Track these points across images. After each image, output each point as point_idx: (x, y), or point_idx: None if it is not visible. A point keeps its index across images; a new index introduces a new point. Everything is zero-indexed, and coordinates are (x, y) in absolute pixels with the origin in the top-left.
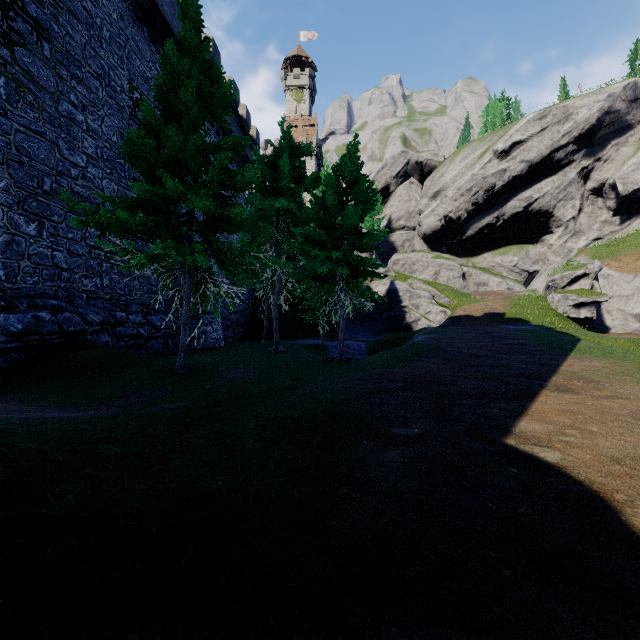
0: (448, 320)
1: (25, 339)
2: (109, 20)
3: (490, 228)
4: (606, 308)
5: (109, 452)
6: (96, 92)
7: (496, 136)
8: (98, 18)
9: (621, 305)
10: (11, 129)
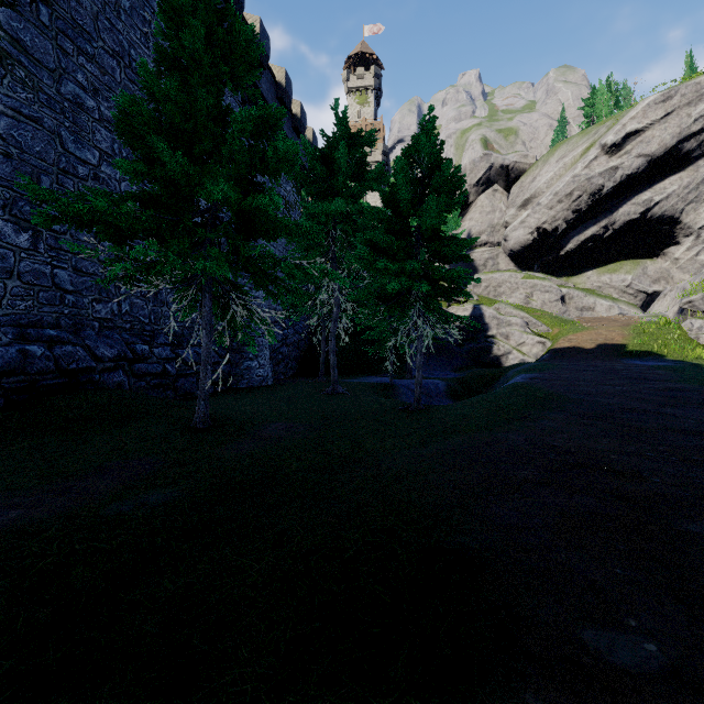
0: (549, 353)
1: (6, 380)
2: None
3: (596, 240)
4: None
5: None
6: (112, 74)
7: (604, 127)
8: None
9: None
10: None
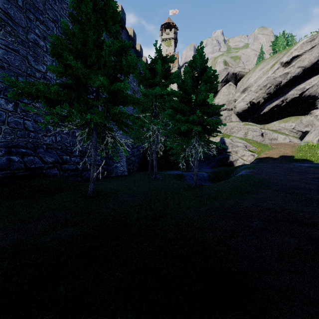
0: (256, 160)
1: (0, 173)
2: None
3: (278, 107)
4: None
5: None
6: (52, 30)
7: (281, 54)
8: None
9: None
10: None
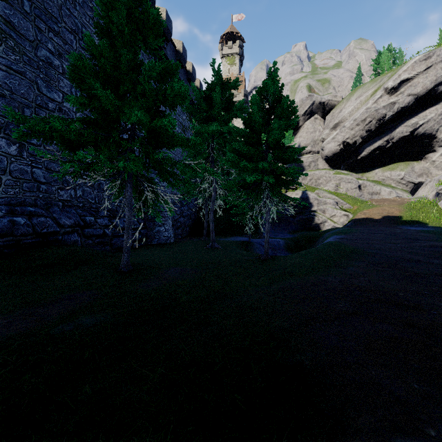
0: (351, 222)
1: (0, 240)
2: None
3: (381, 149)
4: None
5: None
6: (71, 44)
7: (386, 77)
8: None
9: None
10: None
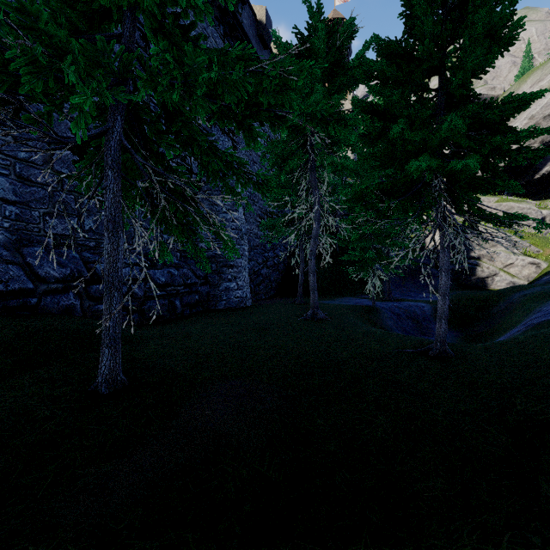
0: None
1: None
2: None
3: None
4: None
5: None
6: None
7: None
8: None
9: None
10: None
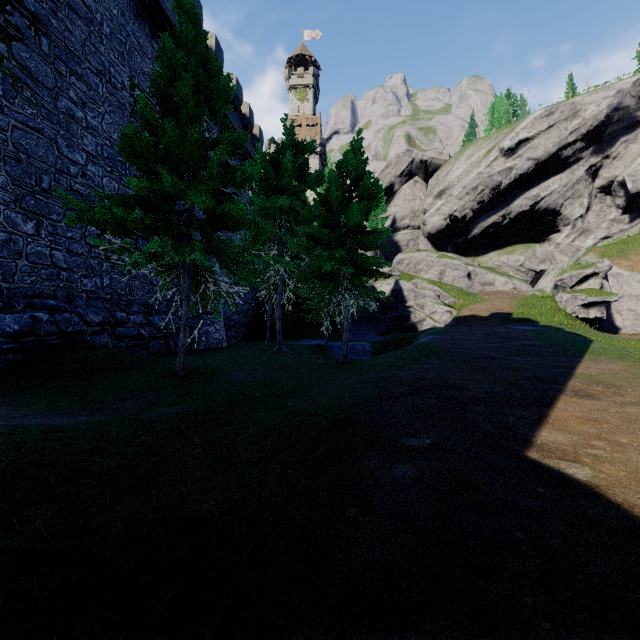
0: (454, 320)
1: (22, 340)
2: (109, 16)
3: (496, 227)
4: (616, 308)
5: (94, 465)
6: (96, 89)
7: (502, 134)
8: (98, 13)
9: (631, 305)
10: (8, 125)
